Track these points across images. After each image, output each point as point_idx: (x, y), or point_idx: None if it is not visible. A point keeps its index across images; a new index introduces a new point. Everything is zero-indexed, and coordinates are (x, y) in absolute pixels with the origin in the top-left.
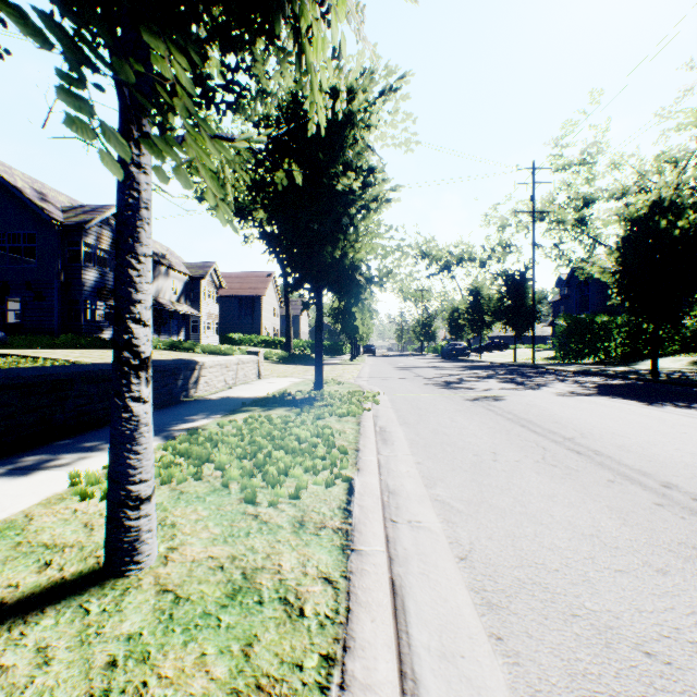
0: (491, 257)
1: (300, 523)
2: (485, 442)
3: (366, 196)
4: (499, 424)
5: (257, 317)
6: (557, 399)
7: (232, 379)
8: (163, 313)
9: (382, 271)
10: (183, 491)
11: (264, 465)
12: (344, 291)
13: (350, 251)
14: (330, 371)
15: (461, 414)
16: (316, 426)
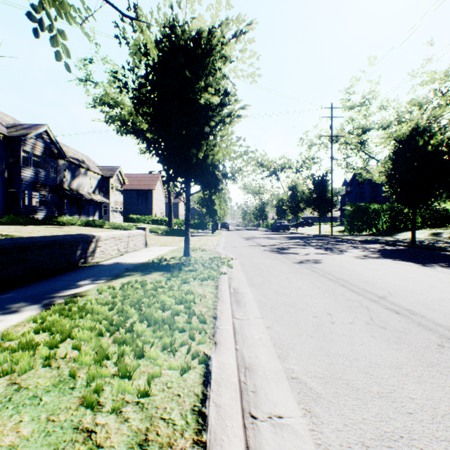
0: (302, 166)
1: (141, 447)
2: (319, 302)
3: (222, 114)
4: (324, 284)
5: (149, 204)
6: (357, 261)
7: (124, 248)
8: (83, 200)
9: (234, 169)
10: (21, 387)
11: (122, 342)
12: (206, 183)
13: (210, 153)
14: (197, 241)
15: (294, 275)
16: (181, 290)
